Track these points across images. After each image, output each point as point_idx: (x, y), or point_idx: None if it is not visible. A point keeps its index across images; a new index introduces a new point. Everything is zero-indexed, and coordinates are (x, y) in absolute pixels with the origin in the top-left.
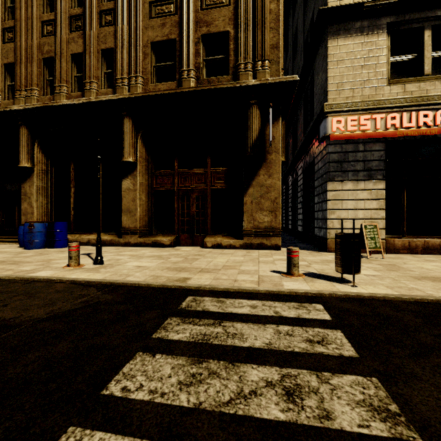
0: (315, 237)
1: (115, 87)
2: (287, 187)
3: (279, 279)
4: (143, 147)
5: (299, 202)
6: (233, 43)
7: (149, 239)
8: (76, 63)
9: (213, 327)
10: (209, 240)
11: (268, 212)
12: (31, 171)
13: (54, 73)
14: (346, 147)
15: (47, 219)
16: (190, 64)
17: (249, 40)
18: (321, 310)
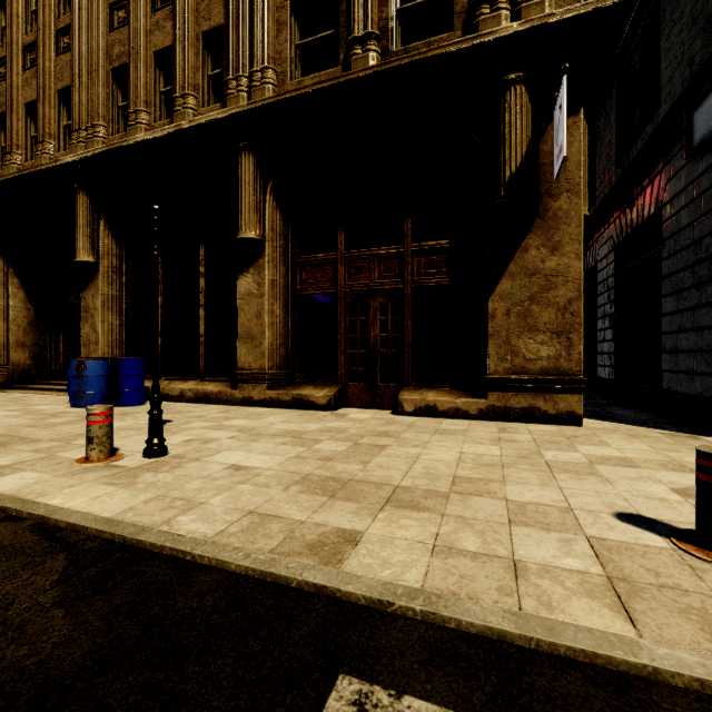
0: (667, 395)
1: (225, 98)
2: None
3: (690, 575)
4: (277, 210)
5: (601, 317)
6: None
7: (287, 392)
8: (164, 69)
9: None
10: (408, 398)
11: (549, 335)
12: (94, 269)
13: (129, 92)
14: None
15: (121, 353)
16: (368, 23)
17: None
18: None
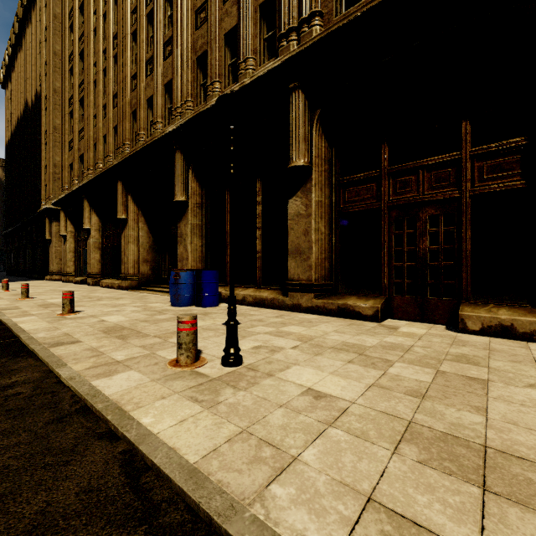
0: None
1: (278, 51)
2: None
3: None
4: (322, 138)
5: None
6: None
7: (333, 302)
8: (230, 46)
9: None
10: (472, 315)
11: None
12: (186, 206)
13: (207, 71)
14: None
15: (202, 266)
16: None
17: None
18: None
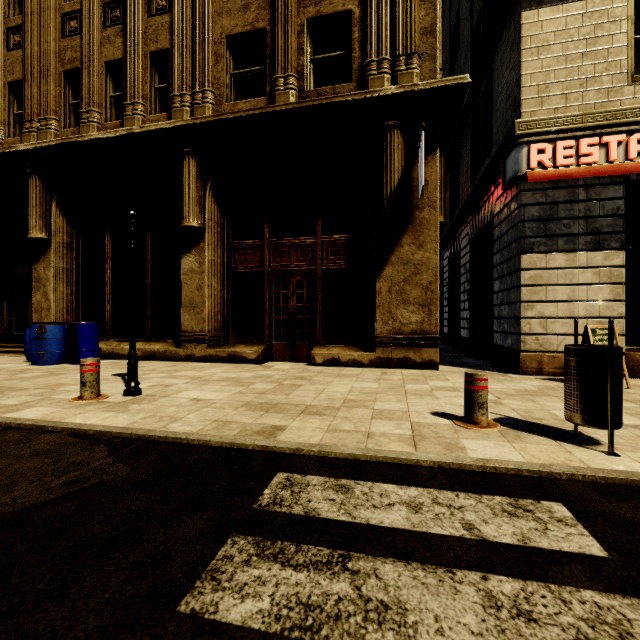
0: (495, 348)
1: (171, 109)
2: (441, 269)
3: (452, 432)
4: (215, 203)
5: (462, 292)
6: (359, 29)
7: (224, 350)
8: (113, 76)
9: (328, 576)
10: (318, 353)
11: (417, 307)
12: (46, 244)
13: (80, 93)
14: (555, 195)
15: (72, 318)
16: (288, 67)
17: (384, 22)
18: (569, 522)
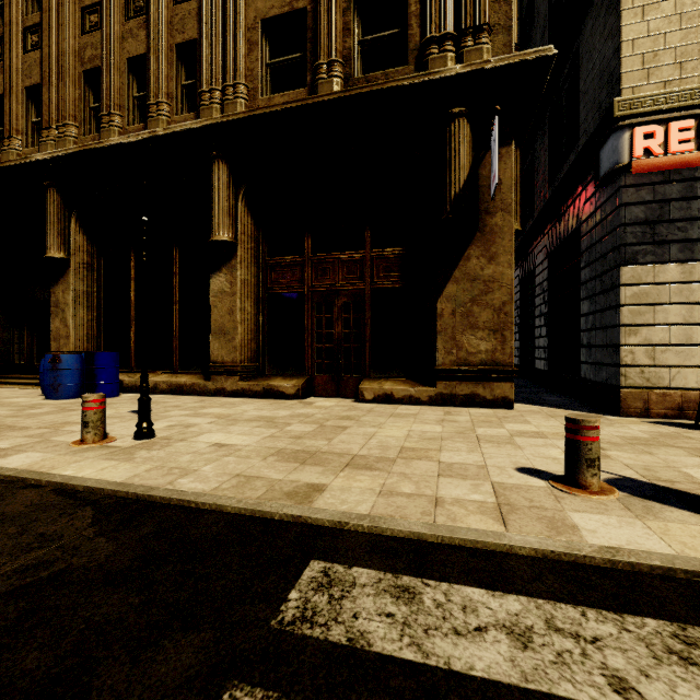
0: (584, 382)
1: (199, 108)
2: None
3: (552, 500)
4: (248, 214)
5: (538, 316)
6: (416, 0)
7: (259, 383)
8: (137, 75)
9: None
10: (368, 387)
11: (487, 332)
12: (65, 265)
13: (101, 94)
14: (666, 191)
15: (93, 347)
16: (332, 51)
17: None
18: None
